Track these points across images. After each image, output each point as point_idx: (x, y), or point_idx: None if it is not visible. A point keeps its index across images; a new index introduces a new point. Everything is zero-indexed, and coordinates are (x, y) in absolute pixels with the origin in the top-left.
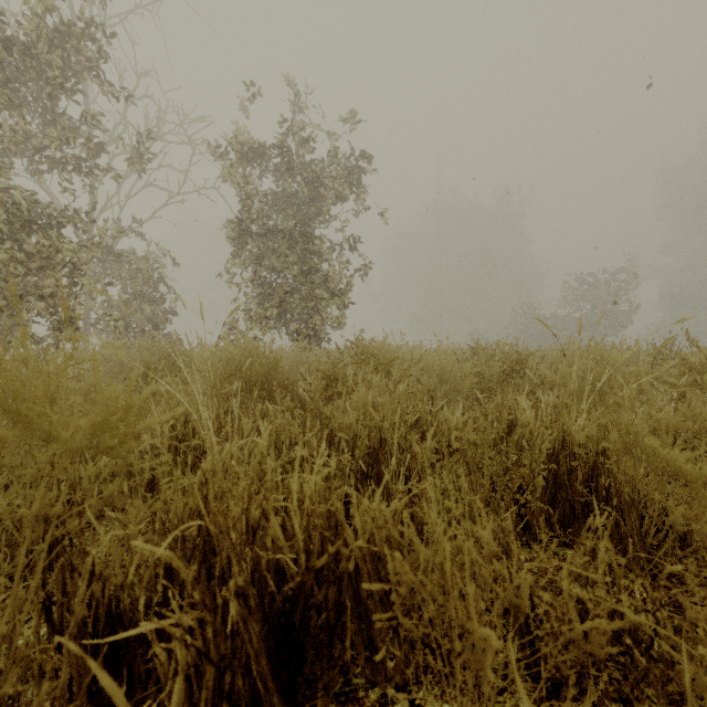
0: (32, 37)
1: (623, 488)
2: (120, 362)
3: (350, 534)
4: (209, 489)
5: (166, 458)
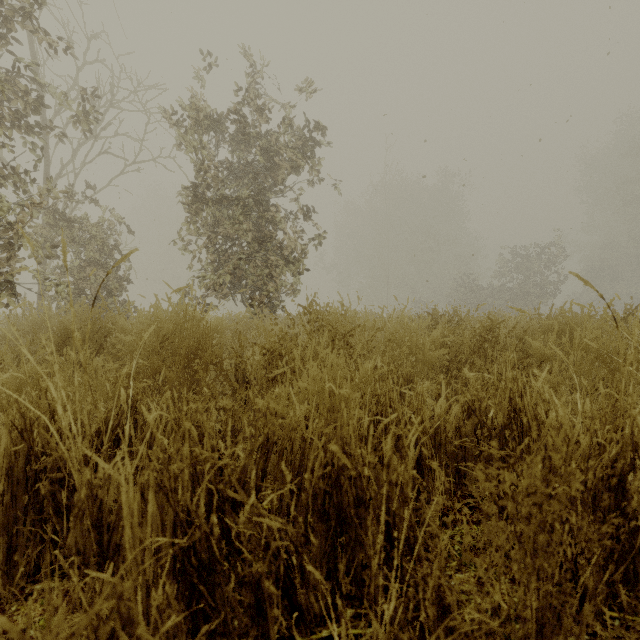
0: None
1: None
2: (34, 331)
3: None
4: None
5: None
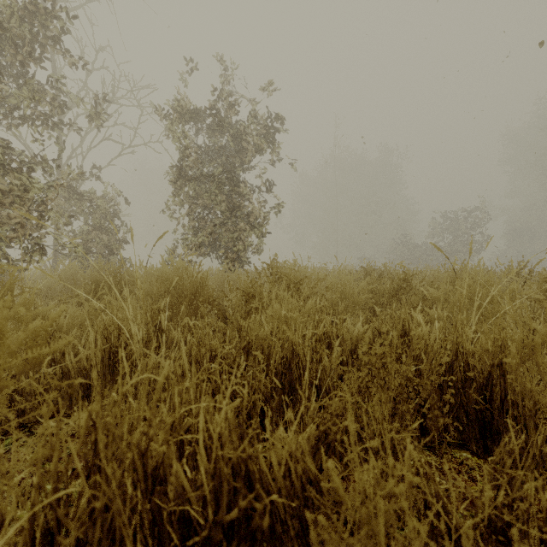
0: (6, 14)
1: (519, 399)
2: (74, 281)
3: (264, 465)
4: (96, 434)
5: (50, 396)
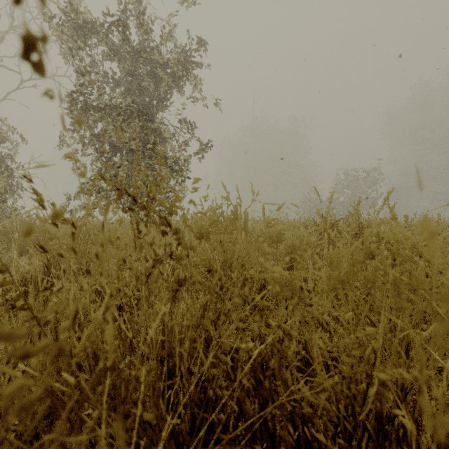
0: None
1: None
2: None
3: None
4: None
5: None
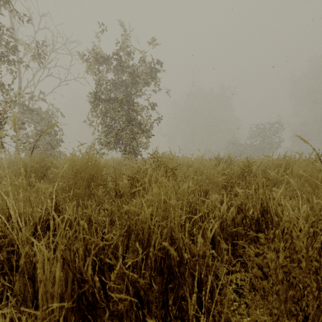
0: None
1: None
2: (9, 167)
3: None
4: None
5: None
